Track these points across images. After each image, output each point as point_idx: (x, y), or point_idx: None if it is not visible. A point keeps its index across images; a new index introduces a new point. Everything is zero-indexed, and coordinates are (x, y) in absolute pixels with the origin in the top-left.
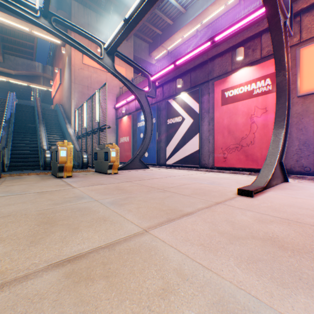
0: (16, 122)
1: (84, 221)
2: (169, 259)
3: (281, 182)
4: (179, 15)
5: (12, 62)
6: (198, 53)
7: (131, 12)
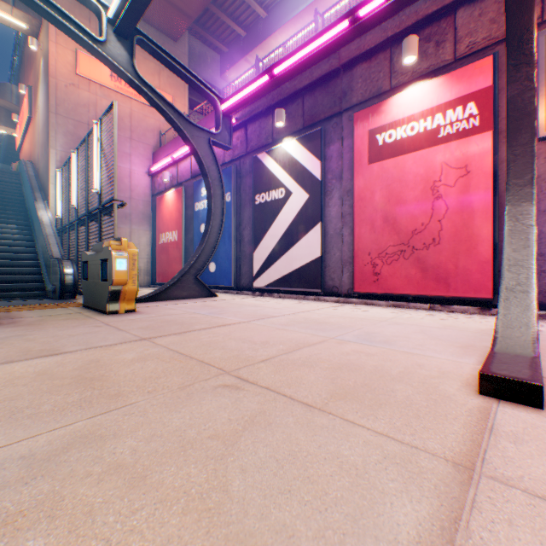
0: None
1: None
2: None
3: None
4: (279, 0)
5: None
6: (322, 47)
7: None
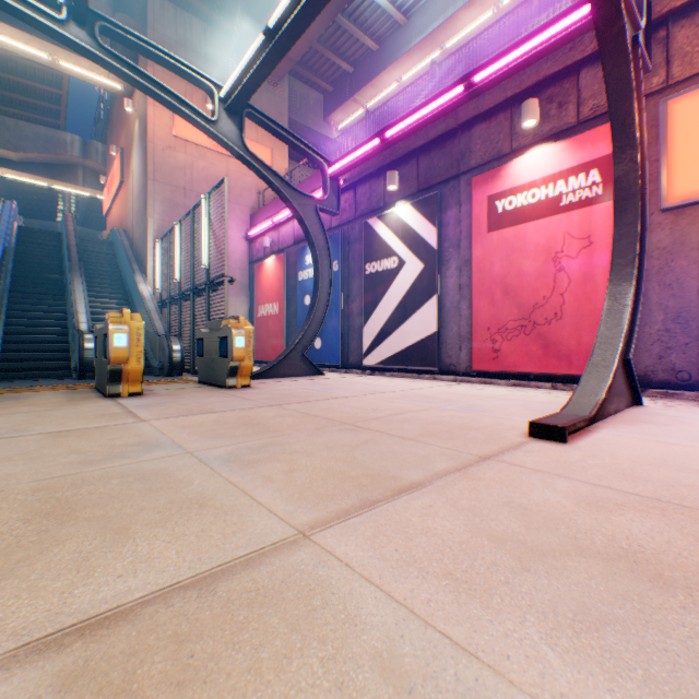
0: (18, 270)
1: (149, 507)
2: (360, 623)
3: (626, 405)
4: (393, 30)
5: (10, 131)
6: (435, 112)
7: (282, 13)
